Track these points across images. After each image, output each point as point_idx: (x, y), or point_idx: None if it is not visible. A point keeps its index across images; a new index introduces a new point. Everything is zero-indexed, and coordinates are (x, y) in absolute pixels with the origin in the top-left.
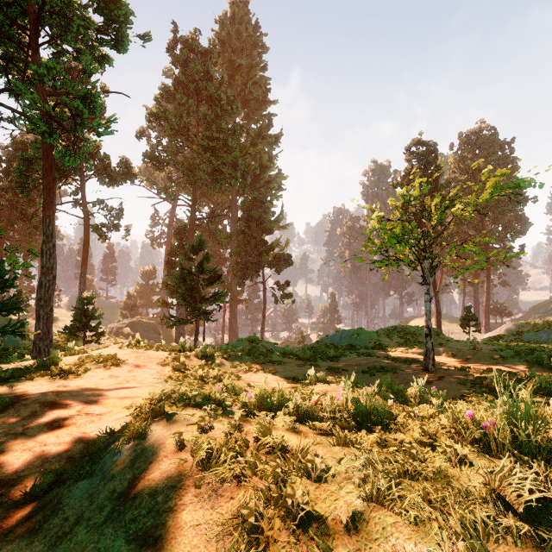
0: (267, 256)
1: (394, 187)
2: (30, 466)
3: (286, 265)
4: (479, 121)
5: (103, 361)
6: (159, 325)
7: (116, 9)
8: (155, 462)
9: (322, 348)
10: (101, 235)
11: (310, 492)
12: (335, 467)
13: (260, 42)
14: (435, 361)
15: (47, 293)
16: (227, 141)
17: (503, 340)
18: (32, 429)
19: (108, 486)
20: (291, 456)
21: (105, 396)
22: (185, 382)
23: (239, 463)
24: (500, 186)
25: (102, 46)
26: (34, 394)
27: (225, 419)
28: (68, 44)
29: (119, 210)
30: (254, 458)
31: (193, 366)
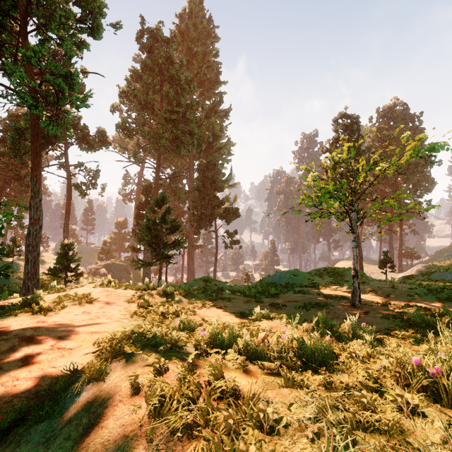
0: (219, 210)
1: (324, 152)
2: (0, 401)
3: (234, 217)
4: (394, 98)
5: (79, 299)
6: (129, 266)
7: (91, 2)
8: (110, 407)
9: (264, 286)
10: (81, 192)
11: (263, 446)
12: (287, 418)
13: (212, 33)
14: (361, 298)
15: (34, 240)
16: (185, 114)
17: (414, 279)
18: (8, 364)
19: (64, 430)
20: (242, 402)
21: (77, 331)
22: (148, 317)
23: (191, 410)
24: (418, 149)
25: (80, 33)
26: (16, 329)
27: (180, 360)
28: (52, 32)
29: (96, 172)
30: (206, 405)
31: (156, 303)
